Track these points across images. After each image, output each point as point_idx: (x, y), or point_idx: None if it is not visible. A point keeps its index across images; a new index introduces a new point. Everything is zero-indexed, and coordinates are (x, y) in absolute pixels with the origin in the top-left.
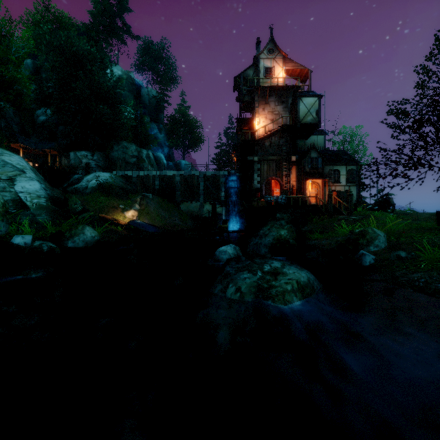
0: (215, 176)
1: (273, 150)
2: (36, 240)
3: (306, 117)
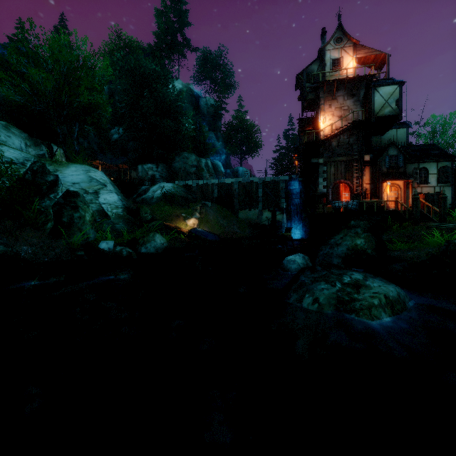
0: (275, 182)
1: (342, 150)
2: (116, 245)
3: (382, 110)
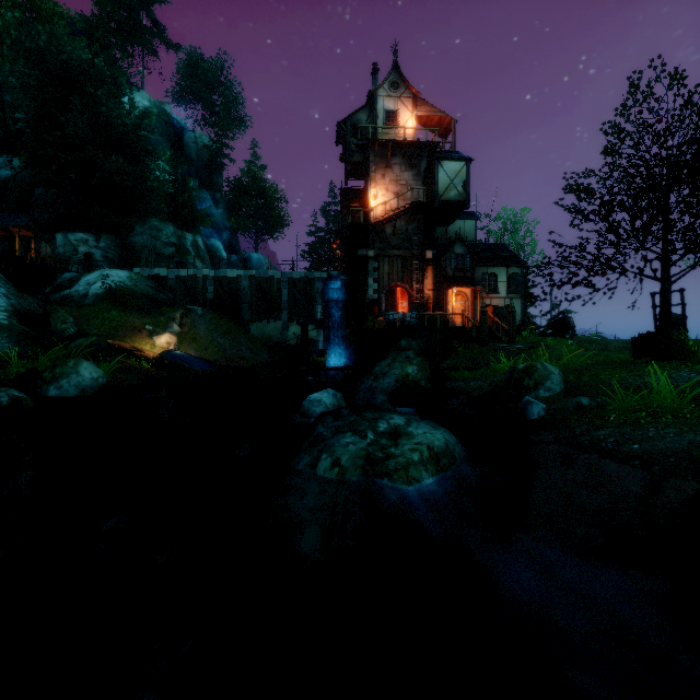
0: (307, 279)
1: (399, 240)
2: None
3: (448, 192)
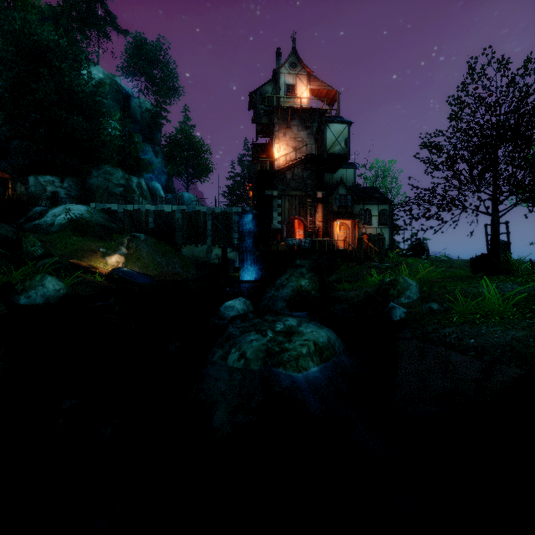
0: (226, 213)
1: (296, 184)
2: None
3: (333, 147)
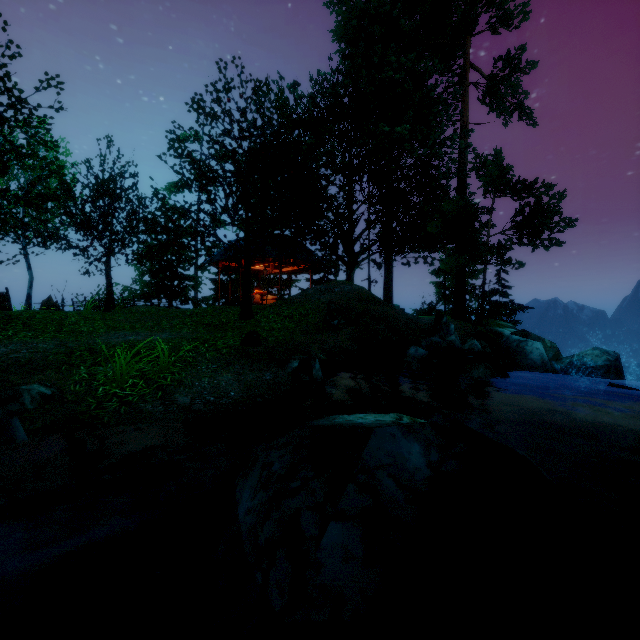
0: None
1: None
2: None
3: None
